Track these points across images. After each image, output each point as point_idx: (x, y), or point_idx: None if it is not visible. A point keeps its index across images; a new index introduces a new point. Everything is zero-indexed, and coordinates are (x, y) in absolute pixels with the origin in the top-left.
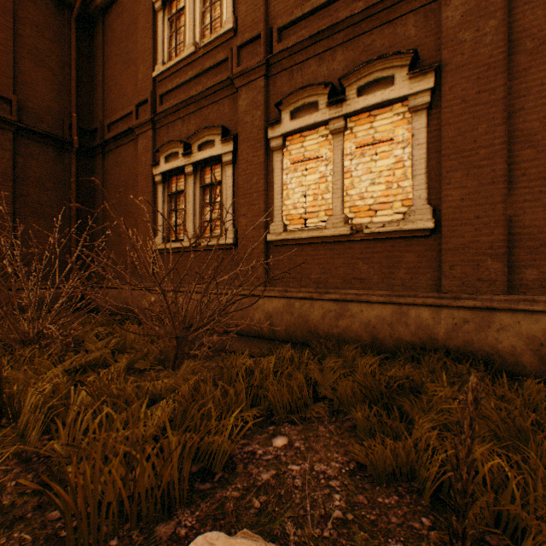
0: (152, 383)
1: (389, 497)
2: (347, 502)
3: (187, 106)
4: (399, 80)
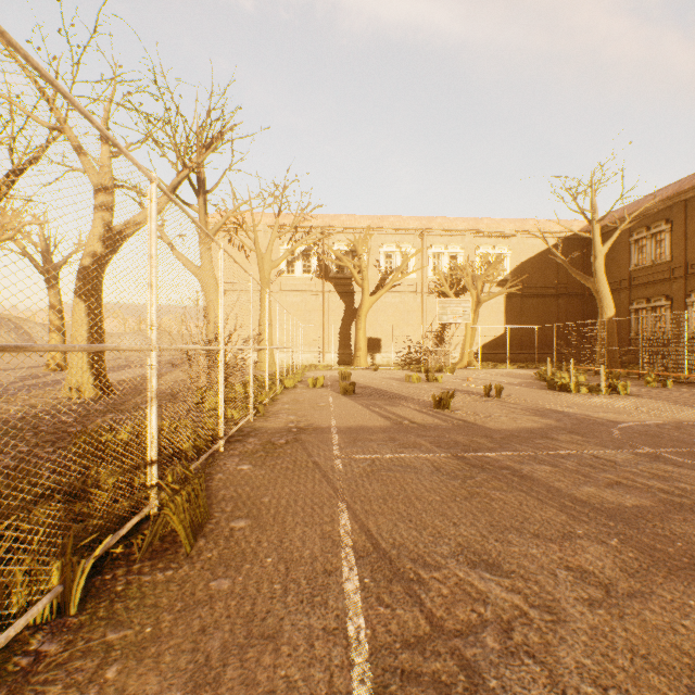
0: None
1: None
2: None
3: (647, 284)
4: None
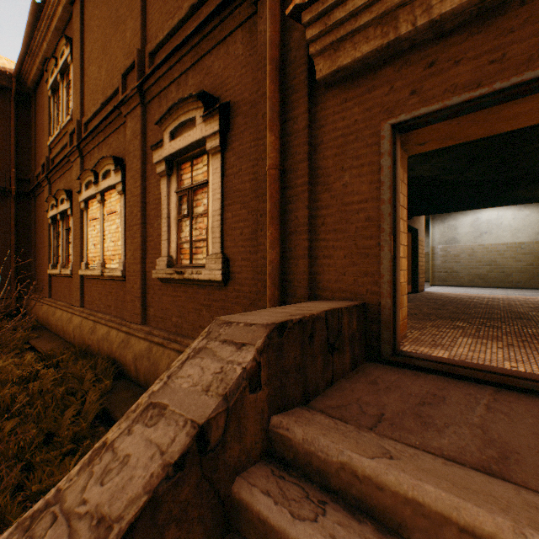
0: None
1: None
2: None
3: (59, 170)
4: (113, 173)
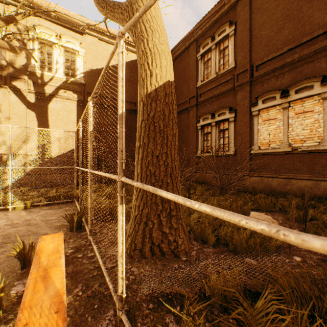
0: (221, 197)
1: (295, 223)
2: (283, 221)
3: (212, 98)
4: (316, 87)
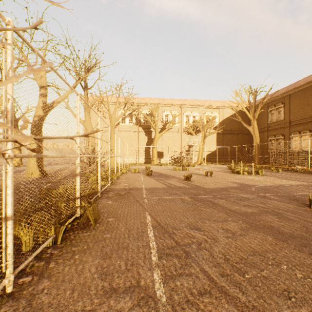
0: None
1: None
2: None
3: (274, 129)
4: (307, 132)
